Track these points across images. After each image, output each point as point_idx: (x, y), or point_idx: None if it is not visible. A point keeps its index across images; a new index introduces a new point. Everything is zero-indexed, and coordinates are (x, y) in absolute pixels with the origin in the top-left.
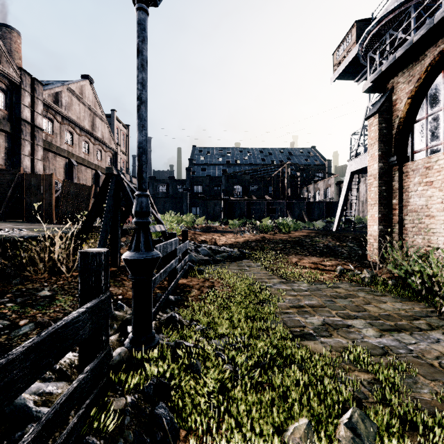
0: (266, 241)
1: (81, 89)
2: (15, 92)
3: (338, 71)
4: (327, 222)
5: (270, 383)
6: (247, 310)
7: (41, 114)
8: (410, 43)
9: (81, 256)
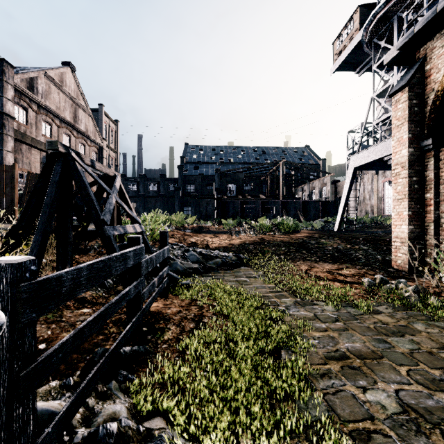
0: (266, 244)
1: (61, 77)
2: None
3: (339, 61)
4: (325, 222)
5: None
6: (258, 373)
7: (11, 101)
8: None
9: None
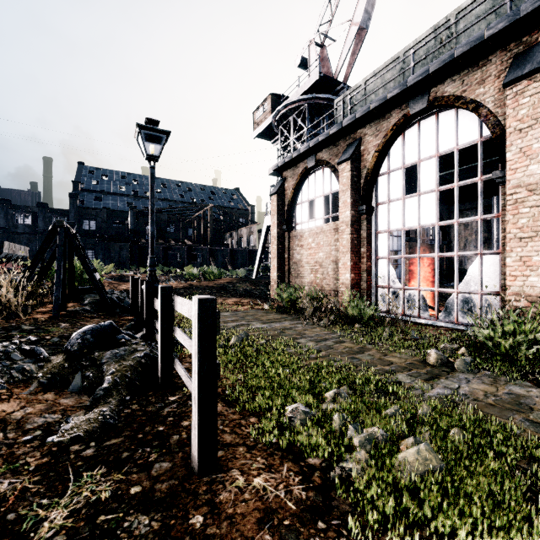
0: (194, 288)
1: None
2: None
3: (258, 131)
4: (249, 270)
5: None
6: None
7: None
8: (291, 157)
9: (147, 283)
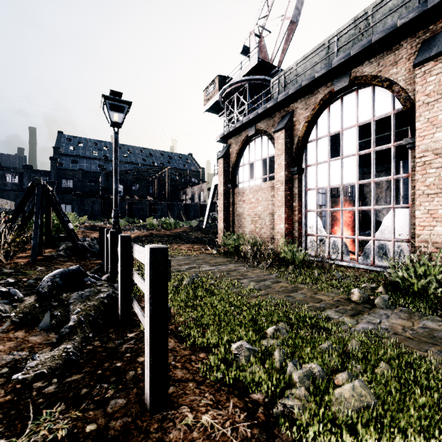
0: (154, 236)
1: None
2: None
3: (207, 106)
4: (200, 221)
5: None
6: None
7: None
8: (235, 127)
9: (111, 232)
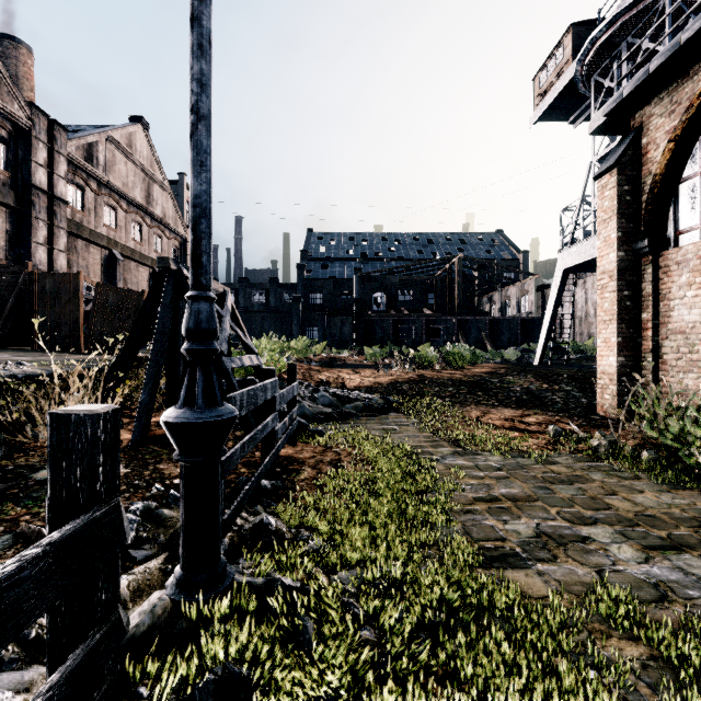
0: (427, 382)
1: (129, 139)
2: (23, 143)
3: (543, 107)
4: (523, 350)
5: (450, 667)
6: (399, 507)
7: (64, 178)
8: (675, 45)
9: (52, 422)
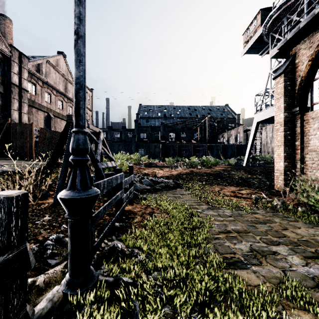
0: (194, 174)
1: (57, 62)
2: (7, 63)
3: (247, 47)
4: (238, 159)
5: None
6: (182, 236)
7: (26, 80)
8: (312, 15)
9: None
